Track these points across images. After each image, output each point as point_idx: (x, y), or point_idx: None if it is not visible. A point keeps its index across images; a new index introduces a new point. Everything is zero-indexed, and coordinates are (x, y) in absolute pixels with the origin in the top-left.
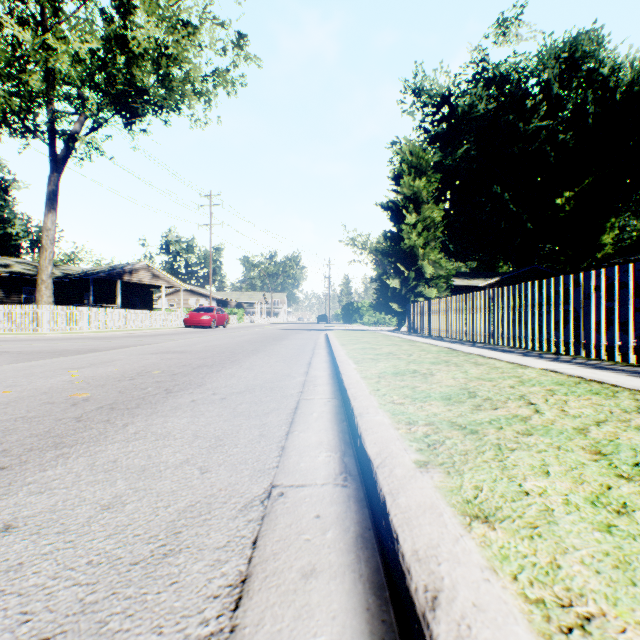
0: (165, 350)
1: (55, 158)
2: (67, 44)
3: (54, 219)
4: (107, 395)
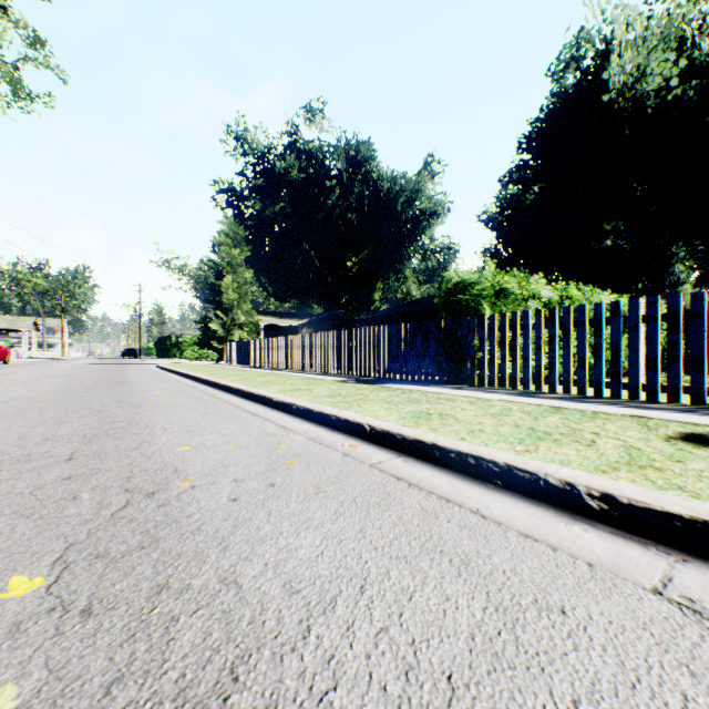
0: (48, 376)
1: None
2: None
3: None
4: (101, 383)
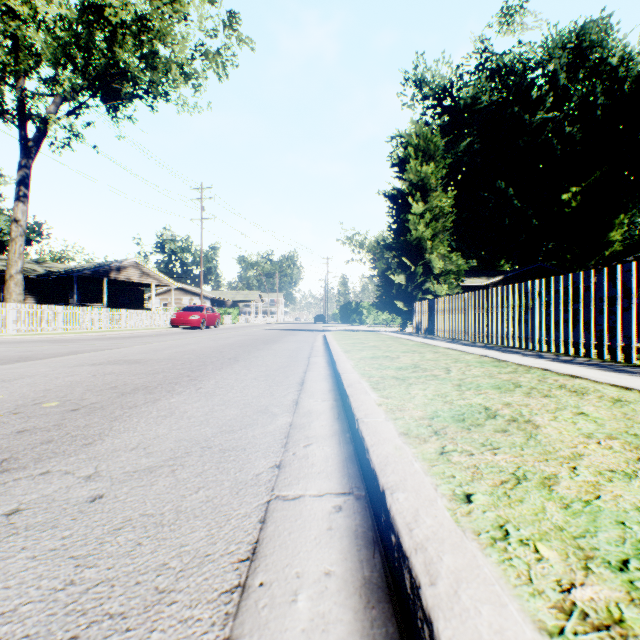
0: (117, 358)
1: (26, 142)
2: (33, 10)
3: (25, 209)
4: None
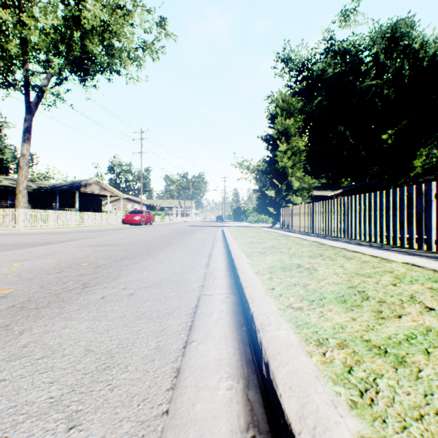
0: (100, 243)
1: (29, 104)
2: (36, 21)
3: (28, 147)
4: (27, 290)
